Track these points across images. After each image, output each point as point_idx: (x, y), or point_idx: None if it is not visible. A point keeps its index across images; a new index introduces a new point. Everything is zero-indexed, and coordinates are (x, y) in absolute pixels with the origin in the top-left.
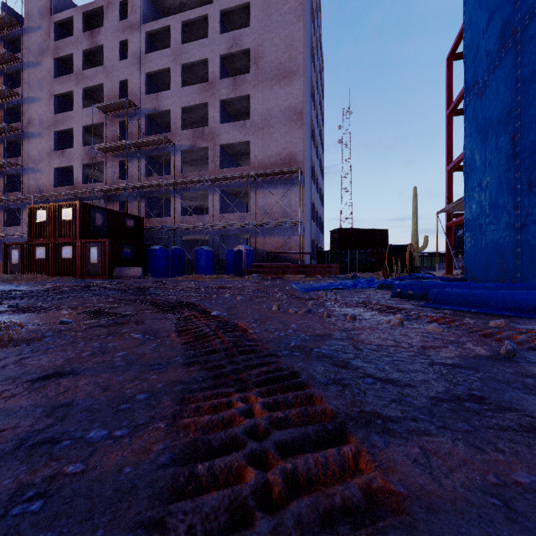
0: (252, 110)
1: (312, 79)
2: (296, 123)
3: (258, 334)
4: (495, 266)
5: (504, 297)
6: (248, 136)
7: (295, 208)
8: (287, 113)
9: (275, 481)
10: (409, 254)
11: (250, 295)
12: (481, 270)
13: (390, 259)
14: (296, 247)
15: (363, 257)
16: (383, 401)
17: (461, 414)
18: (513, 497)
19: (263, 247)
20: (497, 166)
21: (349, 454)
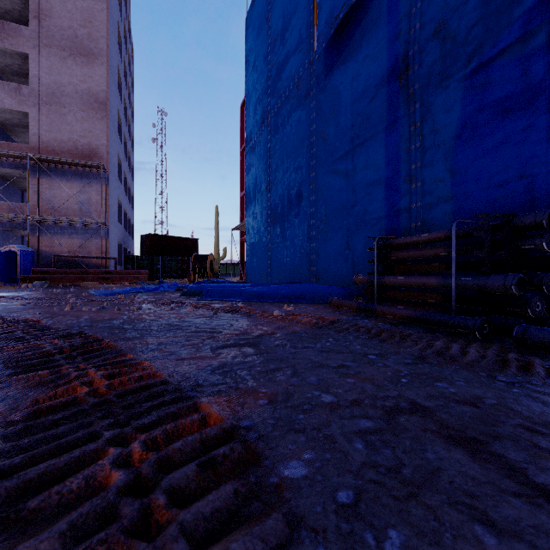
0: (32, 76)
1: (119, 69)
2: (98, 113)
3: (51, 323)
4: (260, 273)
5: (241, 291)
6: (25, 105)
7: (96, 208)
8: (86, 97)
9: (67, 350)
10: (210, 262)
11: (35, 302)
12: (254, 276)
13: (195, 266)
14: (97, 251)
15: (174, 264)
16: (133, 335)
17: (166, 333)
18: (163, 343)
19: (50, 249)
20: (261, 203)
21: (104, 343)
